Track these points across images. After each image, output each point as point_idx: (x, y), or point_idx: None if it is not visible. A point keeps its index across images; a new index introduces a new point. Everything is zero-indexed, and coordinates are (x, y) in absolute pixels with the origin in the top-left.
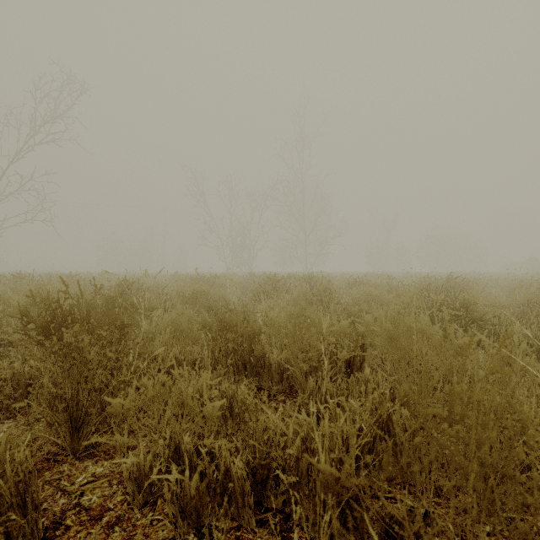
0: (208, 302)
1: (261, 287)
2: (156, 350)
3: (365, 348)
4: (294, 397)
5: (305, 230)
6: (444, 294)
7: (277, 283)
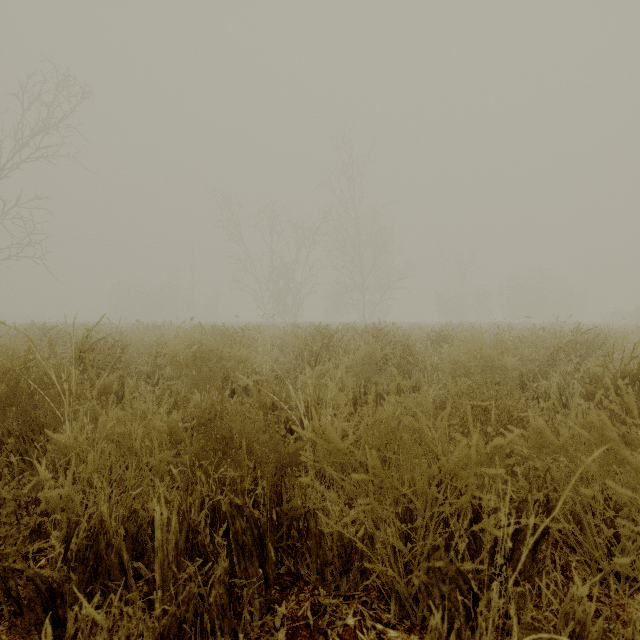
0: (220, 371)
1: (307, 345)
2: (55, 504)
3: (553, 507)
4: (378, 618)
5: (362, 271)
6: (639, 364)
7: (329, 338)
